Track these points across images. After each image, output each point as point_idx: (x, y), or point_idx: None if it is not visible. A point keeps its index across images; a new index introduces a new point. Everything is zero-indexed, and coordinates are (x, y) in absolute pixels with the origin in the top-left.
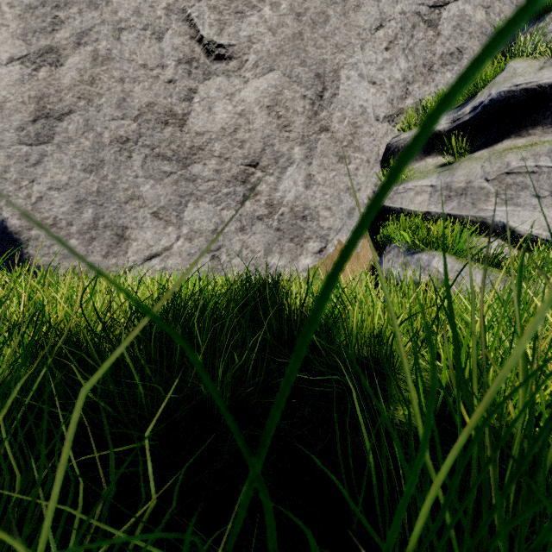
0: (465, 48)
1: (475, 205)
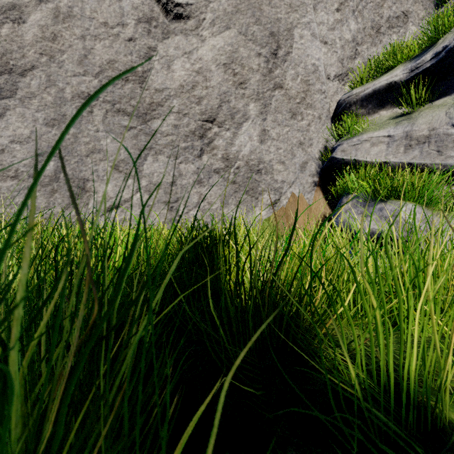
0: (410, 12)
1: (441, 153)
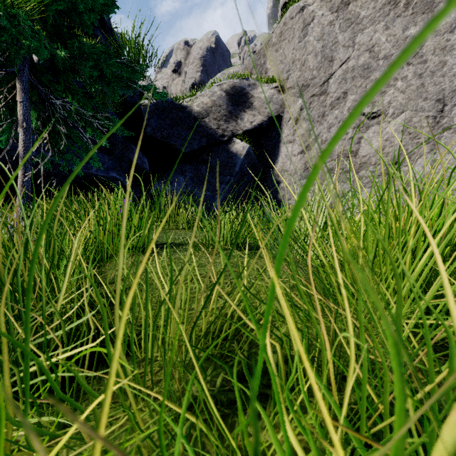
0: None
1: None
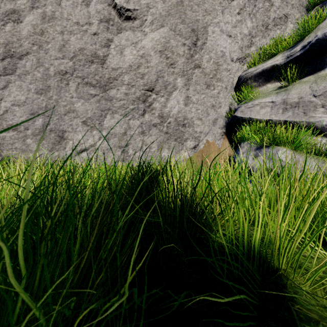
0: (289, 14)
1: (306, 114)
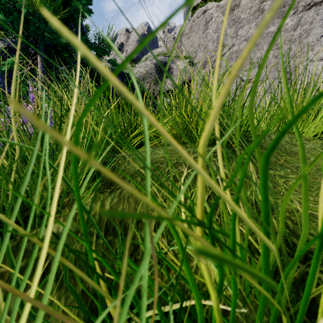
0: None
1: None
